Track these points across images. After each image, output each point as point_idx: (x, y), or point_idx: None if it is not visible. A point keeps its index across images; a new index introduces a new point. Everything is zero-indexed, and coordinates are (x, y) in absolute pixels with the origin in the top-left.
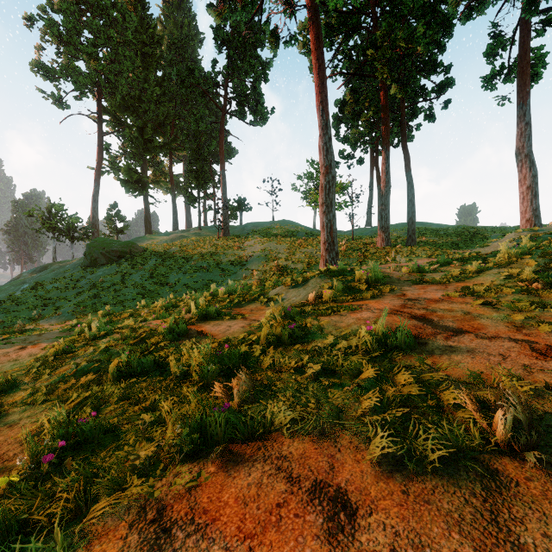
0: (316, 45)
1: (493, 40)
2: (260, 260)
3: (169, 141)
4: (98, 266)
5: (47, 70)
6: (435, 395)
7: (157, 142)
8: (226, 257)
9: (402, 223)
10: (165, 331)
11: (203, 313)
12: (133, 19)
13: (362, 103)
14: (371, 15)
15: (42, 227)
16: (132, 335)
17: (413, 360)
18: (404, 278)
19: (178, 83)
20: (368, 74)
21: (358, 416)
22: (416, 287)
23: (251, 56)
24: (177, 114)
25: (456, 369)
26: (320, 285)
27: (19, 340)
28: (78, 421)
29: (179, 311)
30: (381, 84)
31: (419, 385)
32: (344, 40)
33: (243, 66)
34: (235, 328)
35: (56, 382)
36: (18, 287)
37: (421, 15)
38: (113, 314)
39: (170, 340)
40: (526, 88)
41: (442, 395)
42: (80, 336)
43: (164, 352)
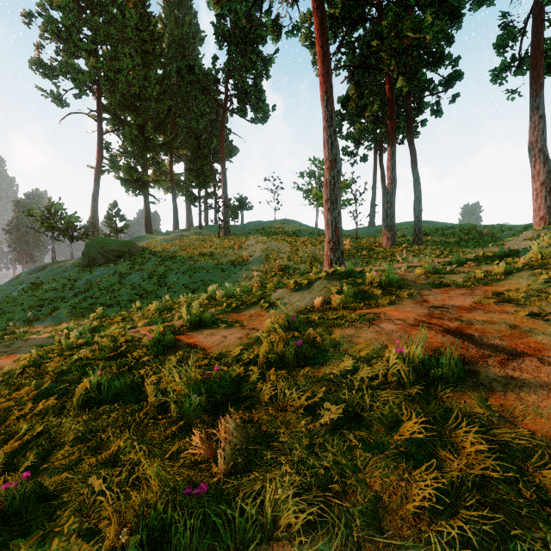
0: (320, 31)
1: (503, 32)
2: (261, 259)
3: (169, 140)
4: (97, 266)
5: (46, 67)
6: (525, 472)
7: (157, 141)
8: (226, 257)
9: (406, 222)
10: (148, 344)
11: (196, 320)
12: (133, 16)
13: (367, 97)
14: (376, 6)
15: (41, 226)
16: (111, 348)
17: (468, 401)
18: (421, 280)
19: (178, 81)
20: (373, 67)
21: (410, 512)
22: (437, 291)
23: (252, 52)
24: (177, 112)
25: (539, 420)
26: (327, 289)
27: (3, 346)
28: (2, 487)
29: (173, 316)
30: (387, 78)
31: (494, 451)
32: (348, 32)
33: (244, 63)
34: (230, 339)
35: (12, 409)
36: (15, 287)
37: (428, 5)
38: (105, 317)
39: (154, 354)
40: (540, 79)
41: (540, 476)
42: (59, 346)
43: (144, 371)
